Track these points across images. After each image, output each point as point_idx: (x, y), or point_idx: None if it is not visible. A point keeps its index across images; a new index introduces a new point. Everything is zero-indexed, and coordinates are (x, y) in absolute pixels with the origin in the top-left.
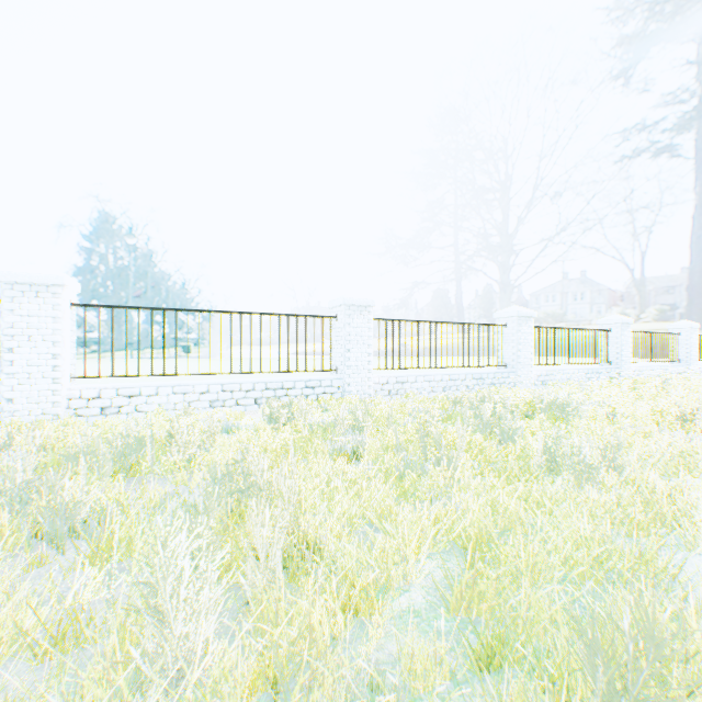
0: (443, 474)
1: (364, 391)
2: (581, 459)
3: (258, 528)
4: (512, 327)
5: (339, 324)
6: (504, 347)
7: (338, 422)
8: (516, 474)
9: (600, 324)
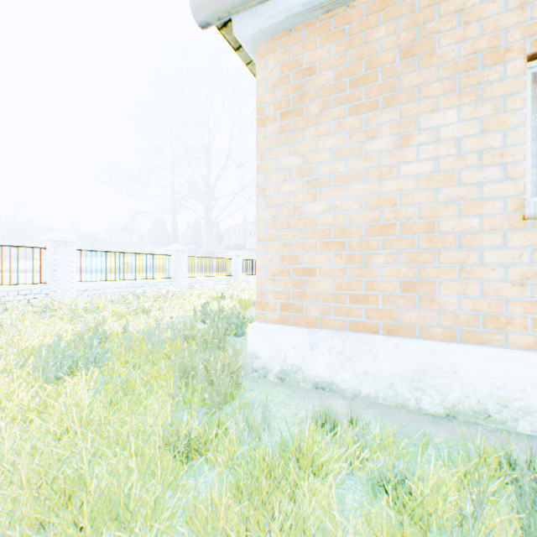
0: (91, 317)
1: (69, 295)
2: (146, 307)
3: (6, 324)
4: (175, 256)
5: (48, 252)
6: (170, 267)
7: (44, 308)
8: (124, 316)
9: (228, 255)
